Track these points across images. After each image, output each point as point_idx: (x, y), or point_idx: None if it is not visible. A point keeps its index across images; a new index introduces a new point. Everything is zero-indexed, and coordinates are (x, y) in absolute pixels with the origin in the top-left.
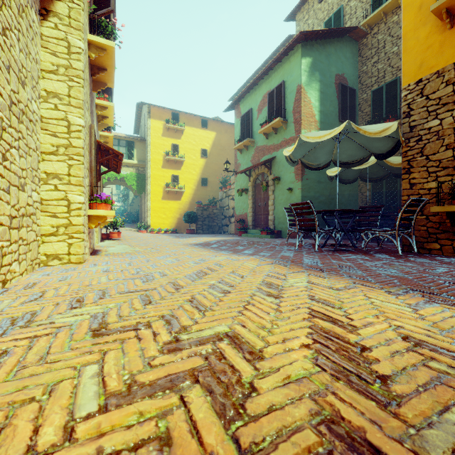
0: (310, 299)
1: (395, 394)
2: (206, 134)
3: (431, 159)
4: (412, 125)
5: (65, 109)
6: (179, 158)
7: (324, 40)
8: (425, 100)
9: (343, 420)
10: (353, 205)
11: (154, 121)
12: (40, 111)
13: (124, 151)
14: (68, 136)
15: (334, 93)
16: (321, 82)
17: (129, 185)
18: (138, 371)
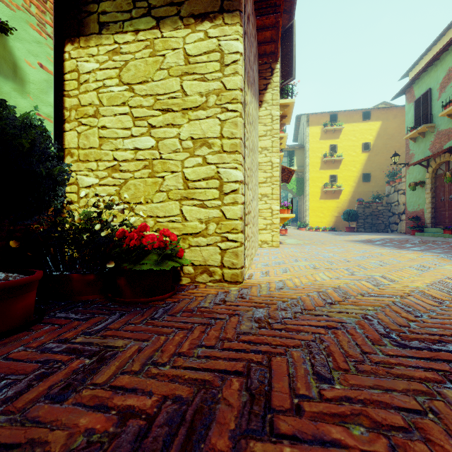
0: None
1: None
2: (368, 126)
3: None
4: None
5: (270, 155)
6: (337, 158)
7: None
8: None
9: (425, 293)
10: None
11: (312, 128)
12: (258, 160)
13: (286, 160)
14: (271, 171)
15: None
16: None
17: (289, 189)
18: (338, 276)
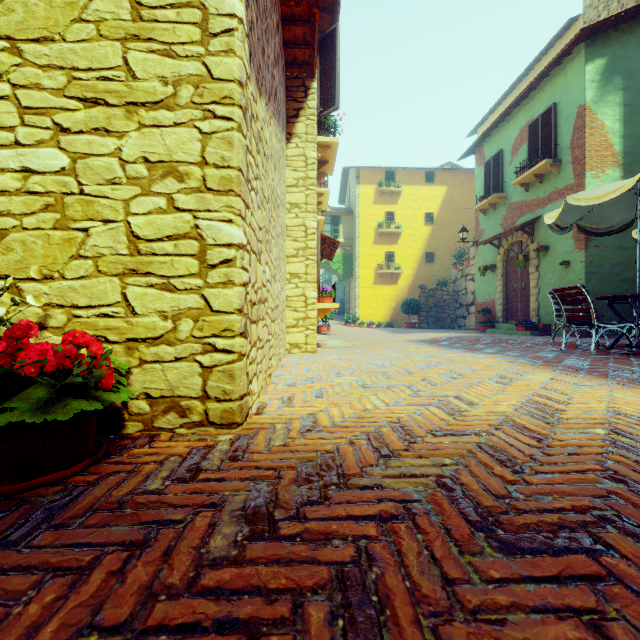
0: (540, 388)
1: (561, 422)
2: (432, 191)
3: None
4: None
5: (303, 216)
6: (395, 230)
7: (632, 21)
8: None
9: (516, 422)
10: None
11: (364, 186)
12: (286, 221)
13: (329, 228)
14: (305, 239)
15: None
16: (626, 90)
17: (333, 269)
18: (398, 400)
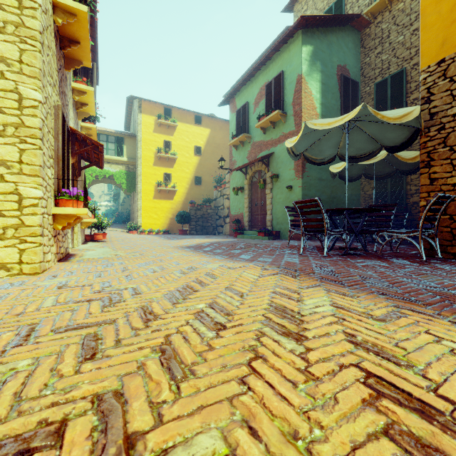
0: (351, 343)
1: None
2: (200, 130)
3: (455, 150)
4: (433, 112)
5: (14, 78)
6: (171, 156)
7: (326, 28)
8: (449, 83)
9: None
10: (355, 204)
11: (145, 116)
12: None
13: (113, 147)
14: (19, 112)
15: (336, 85)
16: (323, 73)
17: (119, 184)
18: None
